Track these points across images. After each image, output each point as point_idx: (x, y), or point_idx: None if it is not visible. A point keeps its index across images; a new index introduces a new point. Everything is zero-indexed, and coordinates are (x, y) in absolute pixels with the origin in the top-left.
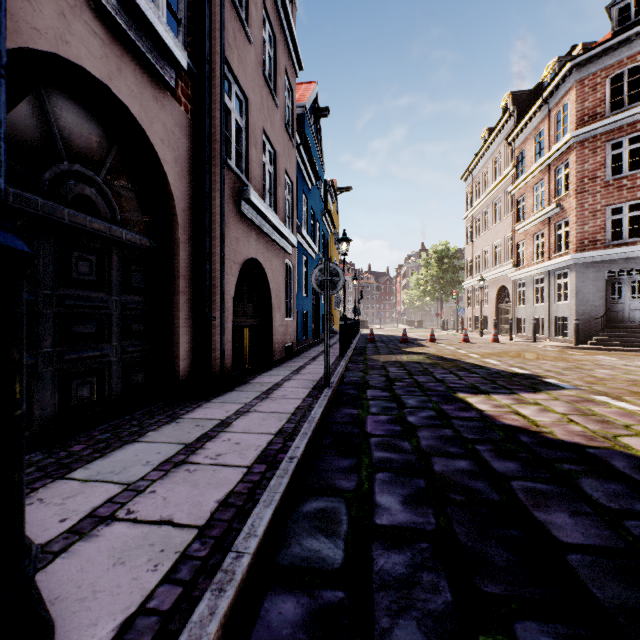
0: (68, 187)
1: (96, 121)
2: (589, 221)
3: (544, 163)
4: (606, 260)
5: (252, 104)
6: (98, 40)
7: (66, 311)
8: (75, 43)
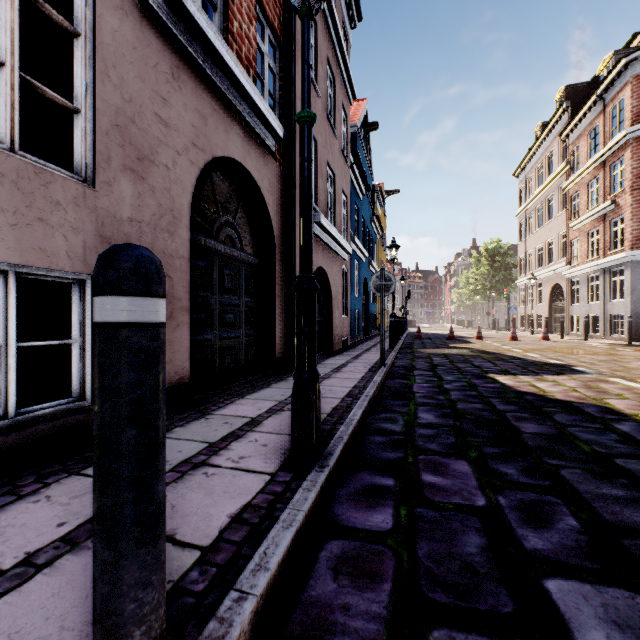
0: (223, 231)
1: (233, 185)
2: None
3: (599, 159)
4: None
5: (319, 144)
6: (240, 138)
7: (222, 308)
8: (231, 145)
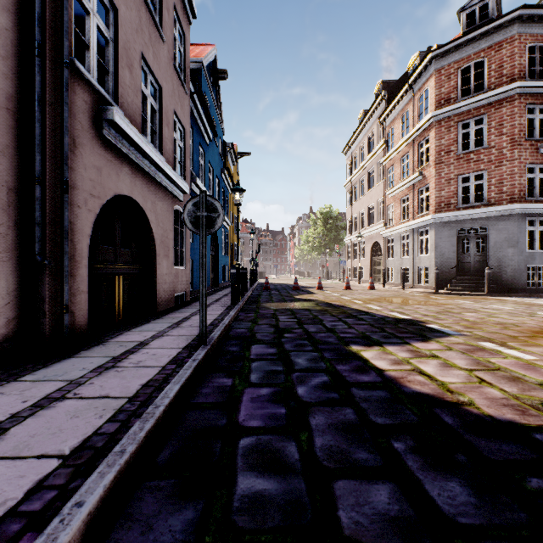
0: None
1: None
2: (445, 187)
3: (409, 138)
4: (458, 220)
5: (124, 18)
6: None
7: None
8: None
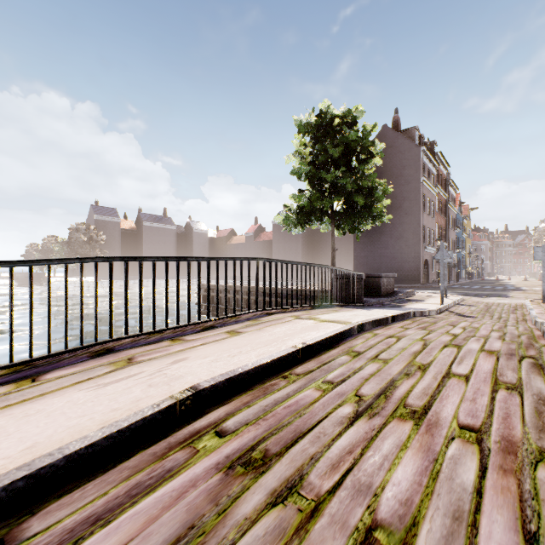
0: None
1: None
2: None
3: None
4: None
5: (449, 237)
6: None
7: None
8: None
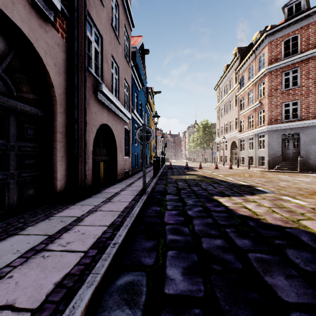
0: None
1: None
2: (274, 110)
3: (253, 82)
4: (282, 129)
5: (105, 40)
6: None
7: None
8: None
